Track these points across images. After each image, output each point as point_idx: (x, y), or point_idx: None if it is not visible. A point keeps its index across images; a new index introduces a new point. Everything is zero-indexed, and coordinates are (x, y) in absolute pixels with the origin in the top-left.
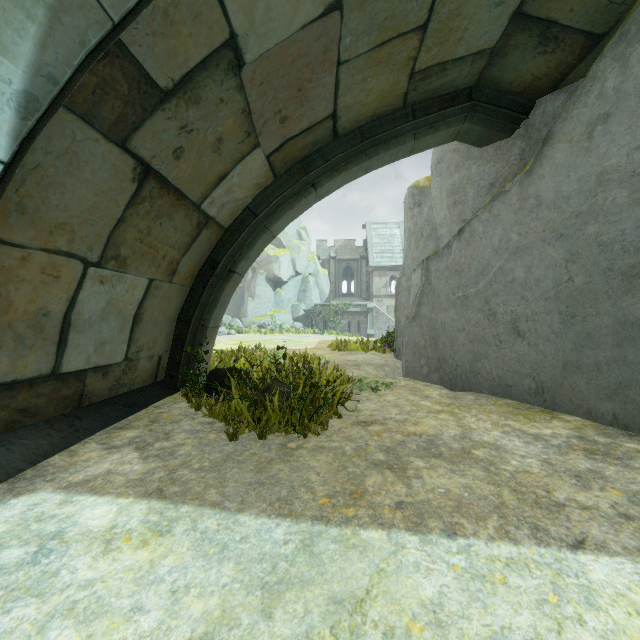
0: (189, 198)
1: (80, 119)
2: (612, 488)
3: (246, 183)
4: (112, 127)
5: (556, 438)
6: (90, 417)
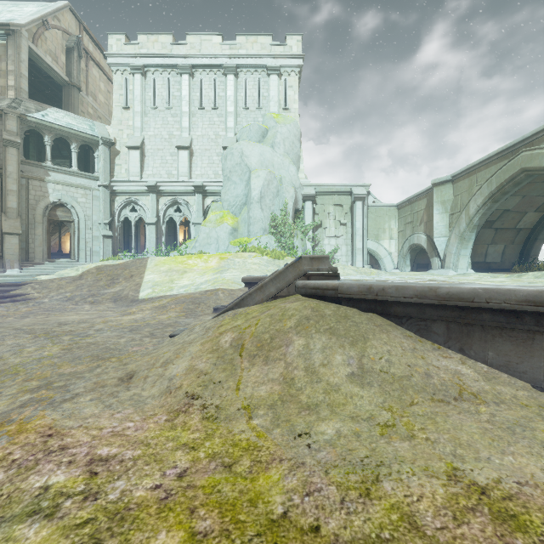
0: (510, 228)
1: (483, 229)
2: None
3: (531, 218)
4: (488, 227)
5: None
6: (491, 270)
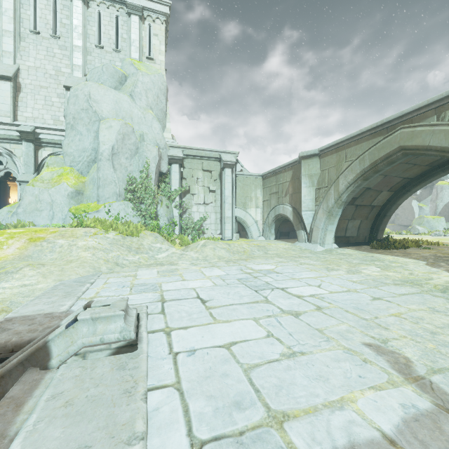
0: (367, 205)
1: (347, 205)
2: (422, 257)
3: (384, 196)
4: (351, 204)
5: (439, 255)
6: (350, 244)
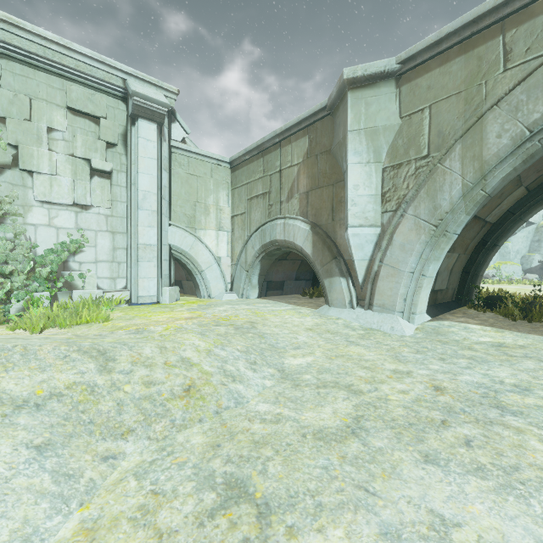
0: (481, 218)
1: None
2: None
3: (509, 201)
4: None
5: None
6: (439, 308)
